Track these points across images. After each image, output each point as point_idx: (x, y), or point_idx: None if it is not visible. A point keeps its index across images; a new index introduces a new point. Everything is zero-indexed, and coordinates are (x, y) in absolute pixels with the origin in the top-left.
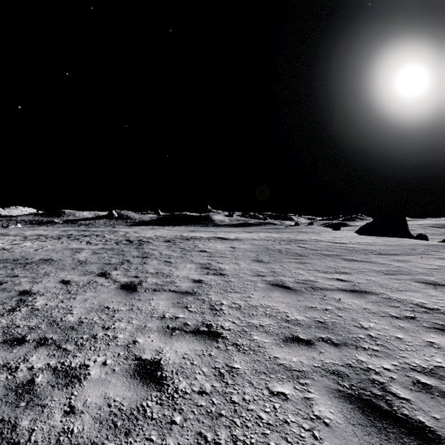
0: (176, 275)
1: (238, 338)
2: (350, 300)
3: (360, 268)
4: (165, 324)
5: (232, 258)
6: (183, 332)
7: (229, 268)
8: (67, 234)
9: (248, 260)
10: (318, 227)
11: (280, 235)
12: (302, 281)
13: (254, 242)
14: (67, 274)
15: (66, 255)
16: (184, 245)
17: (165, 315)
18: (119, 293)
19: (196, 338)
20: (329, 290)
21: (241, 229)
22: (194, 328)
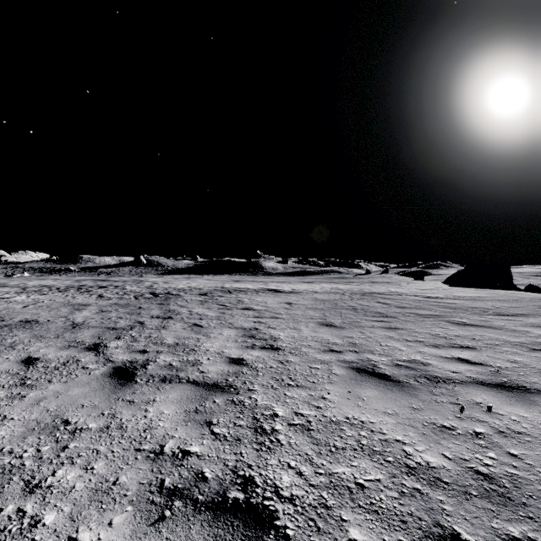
0: (204, 349)
1: (315, 538)
2: (508, 408)
3: (485, 337)
4: (158, 475)
5: (289, 319)
6: (189, 508)
7: (284, 337)
8: (79, 285)
9: (312, 323)
10: (394, 276)
11: (349, 286)
12: (403, 362)
13: (316, 296)
14: (42, 347)
15: (60, 314)
16: (224, 300)
17: (164, 445)
18: (102, 386)
19: (215, 535)
20: (458, 385)
21: (298, 279)
22: (215, 492)
